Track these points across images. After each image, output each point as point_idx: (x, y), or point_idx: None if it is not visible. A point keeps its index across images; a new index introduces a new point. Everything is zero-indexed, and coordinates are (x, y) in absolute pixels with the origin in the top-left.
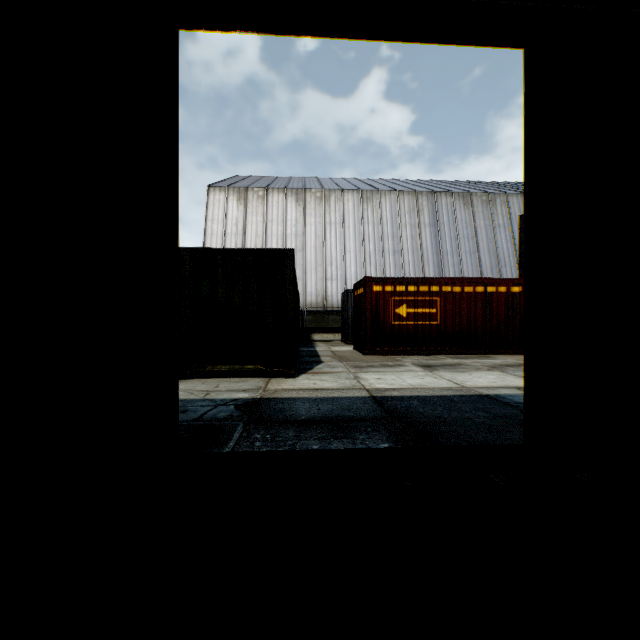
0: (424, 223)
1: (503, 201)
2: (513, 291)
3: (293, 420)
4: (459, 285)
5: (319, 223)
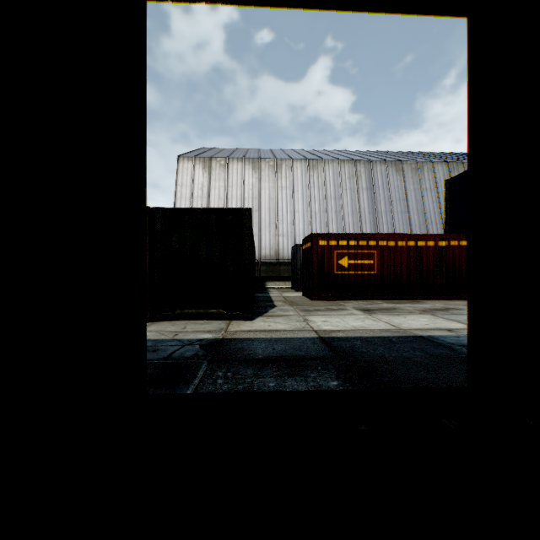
0: (362, 187)
1: (430, 168)
2: (440, 245)
3: (251, 359)
4: (393, 240)
5: (272, 187)
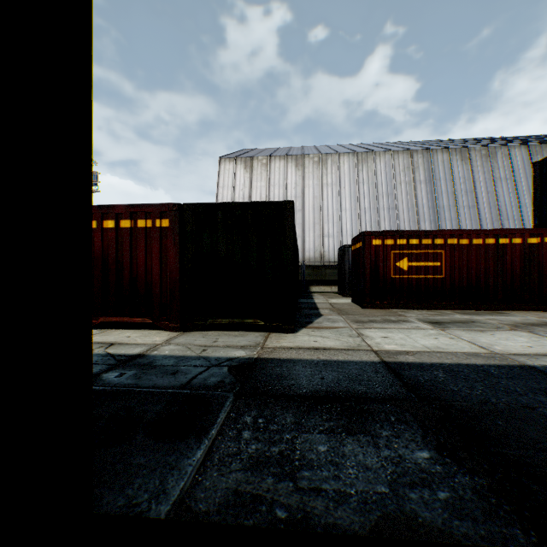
0: (419, 180)
1: (504, 154)
2: (529, 242)
3: (292, 394)
4: (466, 237)
5: (317, 185)
